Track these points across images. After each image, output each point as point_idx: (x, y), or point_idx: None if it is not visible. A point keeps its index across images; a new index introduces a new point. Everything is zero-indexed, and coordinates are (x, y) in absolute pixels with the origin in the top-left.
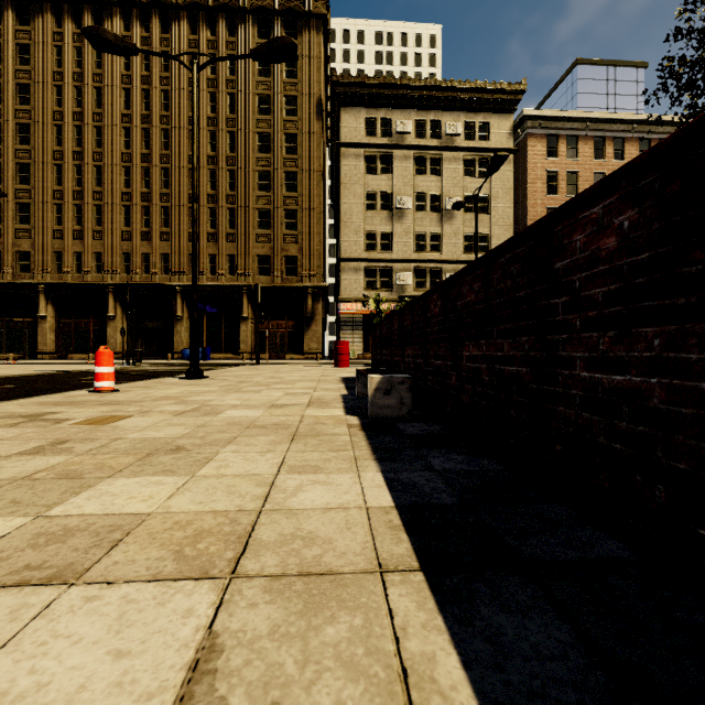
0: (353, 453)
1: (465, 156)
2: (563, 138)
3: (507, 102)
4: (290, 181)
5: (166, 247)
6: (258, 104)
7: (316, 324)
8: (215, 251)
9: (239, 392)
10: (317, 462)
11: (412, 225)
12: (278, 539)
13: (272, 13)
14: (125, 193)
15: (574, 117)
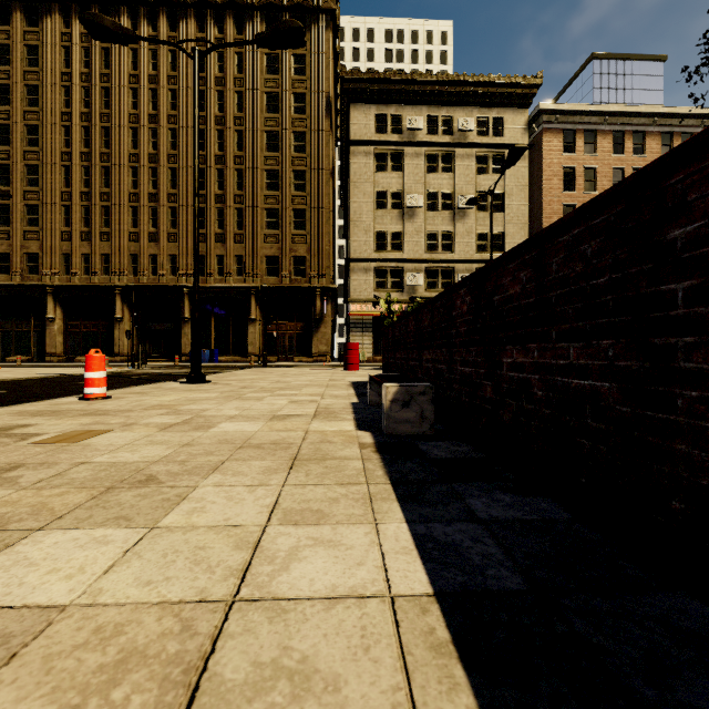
0: (367, 488)
1: (478, 153)
2: (580, 132)
3: (522, 97)
4: (298, 180)
5: (174, 248)
6: (266, 102)
7: (325, 326)
8: (223, 252)
9: (240, 400)
10: (321, 503)
11: (423, 224)
12: (249, 676)
13: (280, 9)
14: (132, 194)
15: (592, 110)
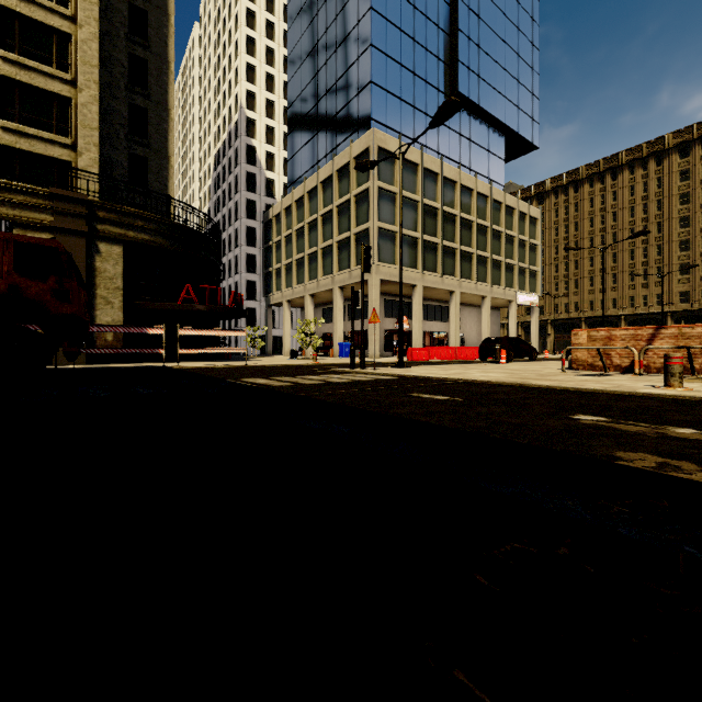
0: None
1: None
2: None
3: None
4: None
5: (614, 295)
6: (678, 199)
7: None
8: (646, 293)
9: None
10: None
11: None
12: None
13: (690, 141)
14: (590, 270)
15: None
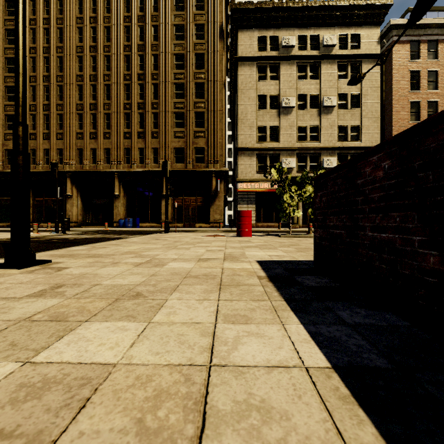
0: None
1: (339, 63)
2: (424, 42)
3: (375, 16)
4: (199, 90)
5: (108, 143)
6: (175, 32)
7: (219, 200)
8: (143, 145)
9: None
10: None
11: (295, 120)
12: None
13: None
14: (78, 104)
15: (435, 23)
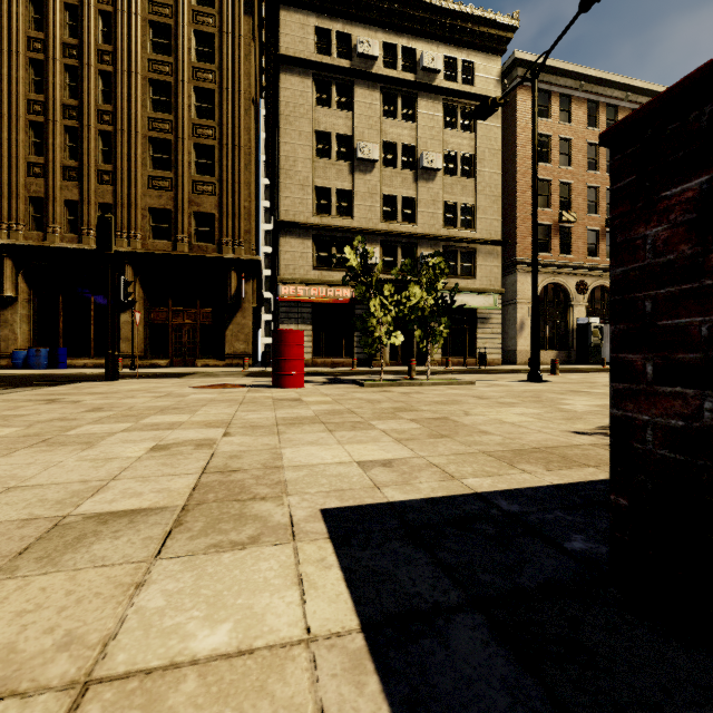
0: None
1: (445, 102)
2: (556, 96)
3: (495, 40)
4: (203, 102)
5: None
6: None
7: (244, 315)
8: (76, 196)
9: None
10: None
11: (379, 184)
12: None
13: None
14: None
15: (569, 71)
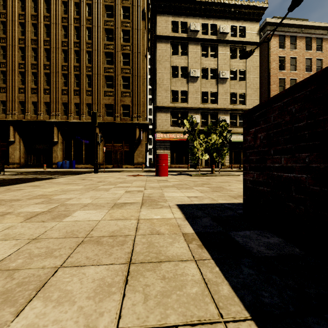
0: None
1: (231, 46)
2: (288, 37)
3: (256, 14)
4: (125, 59)
5: (48, 98)
6: (105, 11)
7: (141, 146)
8: (78, 101)
9: None
10: None
11: (200, 87)
12: None
13: None
14: (21, 63)
15: (295, 24)
